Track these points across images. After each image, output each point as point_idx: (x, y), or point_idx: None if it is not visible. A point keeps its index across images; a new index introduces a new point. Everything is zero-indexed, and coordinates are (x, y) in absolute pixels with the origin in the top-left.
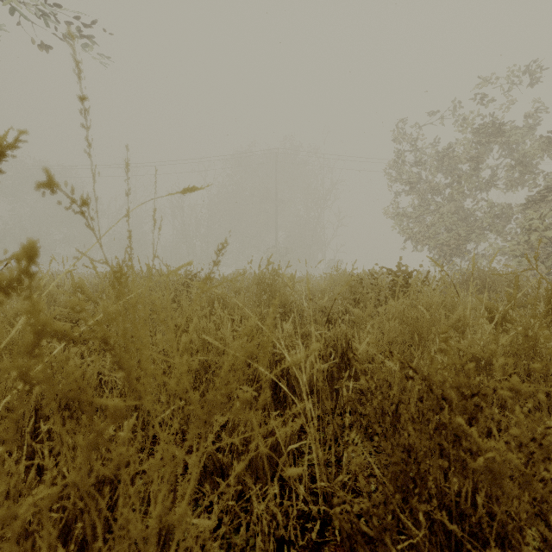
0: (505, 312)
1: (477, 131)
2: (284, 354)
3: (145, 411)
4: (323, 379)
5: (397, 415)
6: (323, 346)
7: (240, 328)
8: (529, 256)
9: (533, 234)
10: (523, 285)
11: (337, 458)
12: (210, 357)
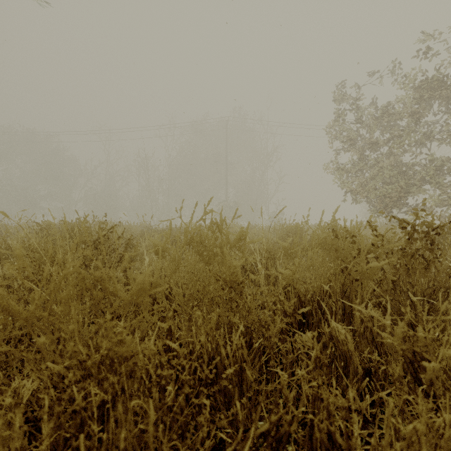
0: None
1: (419, 86)
2: None
3: None
4: None
5: None
6: None
7: None
8: None
9: None
10: None
11: None
12: None
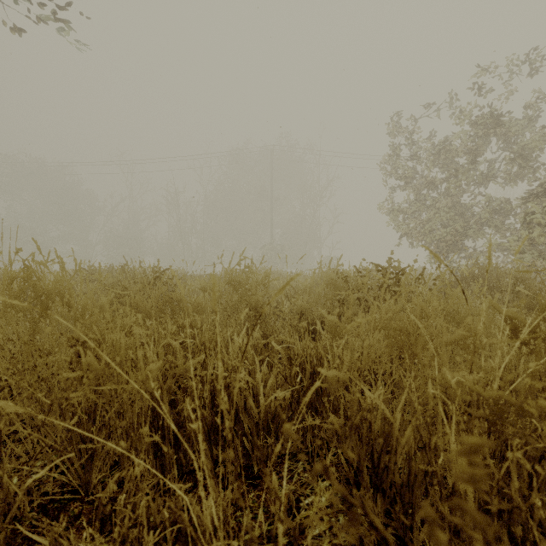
0: (535, 325)
1: (475, 123)
2: (230, 378)
3: (3, 474)
4: (284, 408)
5: (379, 470)
6: (287, 364)
7: (177, 341)
8: (530, 252)
9: (534, 229)
10: (531, 283)
11: (291, 538)
12: (121, 385)
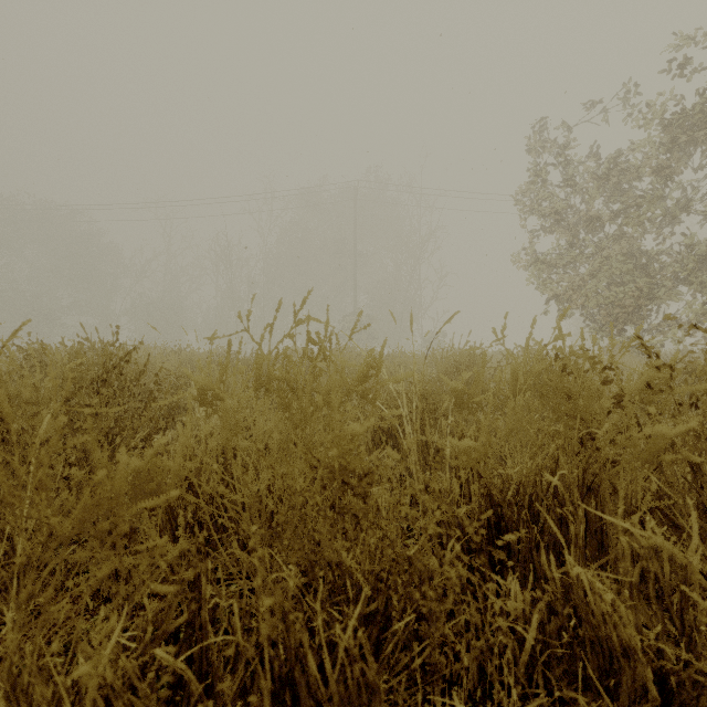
0: None
1: (672, 123)
2: None
3: None
4: None
5: None
6: None
7: None
8: None
9: None
10: None
11: None
12: None
